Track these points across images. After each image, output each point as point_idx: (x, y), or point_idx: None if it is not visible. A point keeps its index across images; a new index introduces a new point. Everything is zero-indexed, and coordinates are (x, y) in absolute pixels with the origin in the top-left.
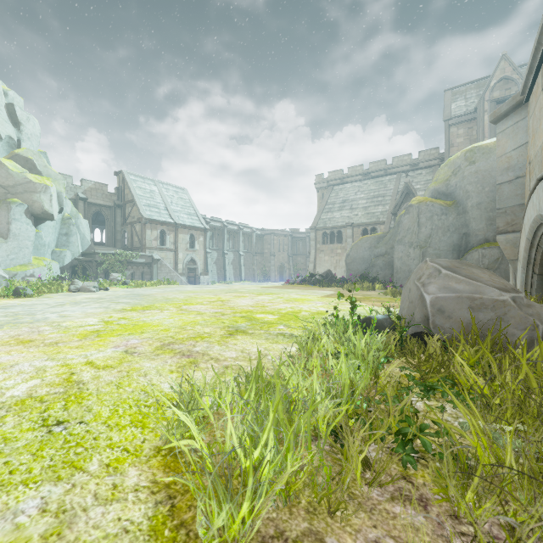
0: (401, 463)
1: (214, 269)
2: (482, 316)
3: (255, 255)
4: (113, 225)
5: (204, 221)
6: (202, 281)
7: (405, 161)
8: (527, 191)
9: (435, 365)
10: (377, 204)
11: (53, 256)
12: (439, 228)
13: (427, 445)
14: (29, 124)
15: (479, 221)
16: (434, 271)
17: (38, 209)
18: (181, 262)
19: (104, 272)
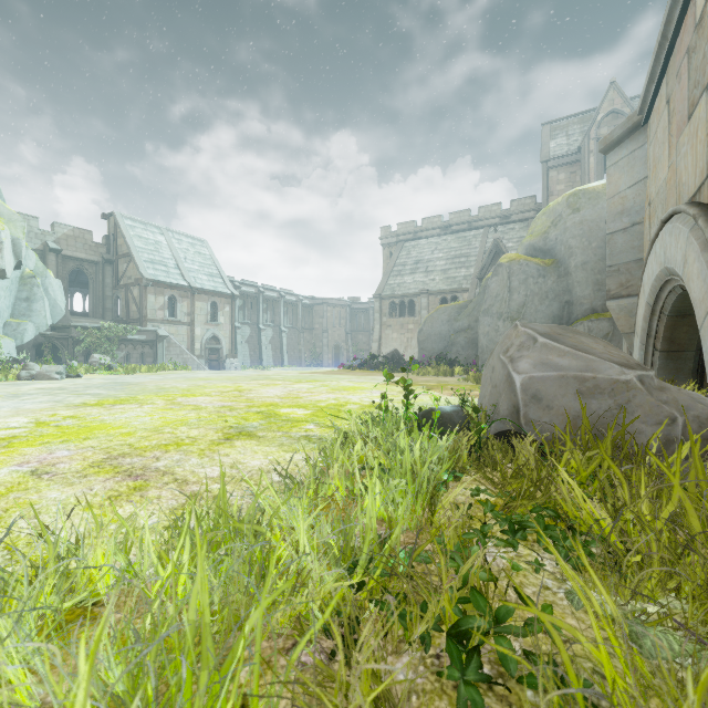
0: (455, 707)
1: (245, 350)
2: (596, 404)
3: (302, 332)
4: (100, 288)
5: (231, 285)
6: (228, 366)
7: (495, 212)
8: (646, 242)
9: (527, 485)
10: (459, 267)
11: (5, 330)
12: (536, 295)
13: (508, 656)
14: None
15: (585, 286)
16: (528, 340)
17: None
18: (199, 340)
19: (85, 354)
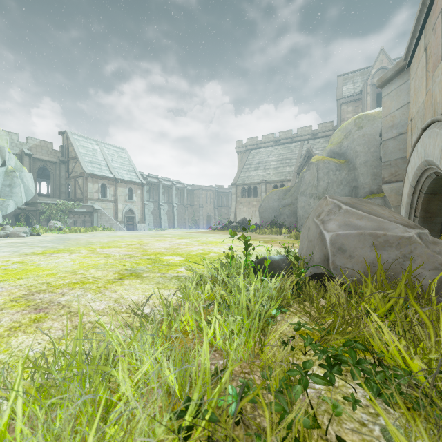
0: None
1: (150, 218)
2: (386, 254)
3: (187, 207)
4: (57, 178)
5: (141, 177)
6: (139, 228)
7: (307, 131)
8: (408, 145)
9: (340, 322)
10: (285, 166)
11: None
12: (334, 182)
13: None
14: None
15: (366, 176)
16: (334, 208)
17: None
18: (121, 212)
19: (47, 220)
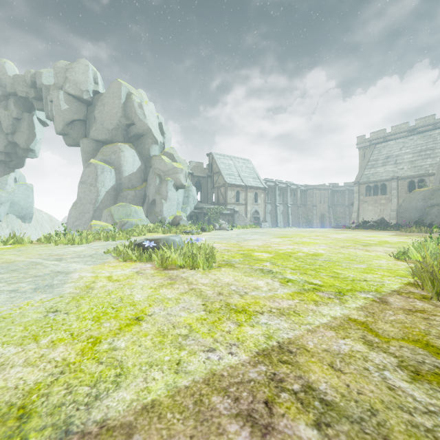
0: None
1: (268, 218)
2: None
3: (300, 207)
4: (206, 189)
5: (263, 183)
6: (263, 226)
7: None
8: None
9: None
10: (424, 158)
11: (181, 210)
12: None
13: None
14: (168, 132)
15: None
16: None
17: (179, 183)
18: (249, 213)
19: (208, 220)
